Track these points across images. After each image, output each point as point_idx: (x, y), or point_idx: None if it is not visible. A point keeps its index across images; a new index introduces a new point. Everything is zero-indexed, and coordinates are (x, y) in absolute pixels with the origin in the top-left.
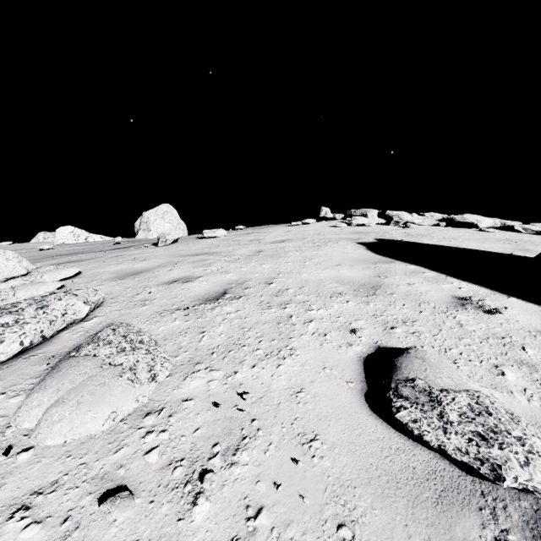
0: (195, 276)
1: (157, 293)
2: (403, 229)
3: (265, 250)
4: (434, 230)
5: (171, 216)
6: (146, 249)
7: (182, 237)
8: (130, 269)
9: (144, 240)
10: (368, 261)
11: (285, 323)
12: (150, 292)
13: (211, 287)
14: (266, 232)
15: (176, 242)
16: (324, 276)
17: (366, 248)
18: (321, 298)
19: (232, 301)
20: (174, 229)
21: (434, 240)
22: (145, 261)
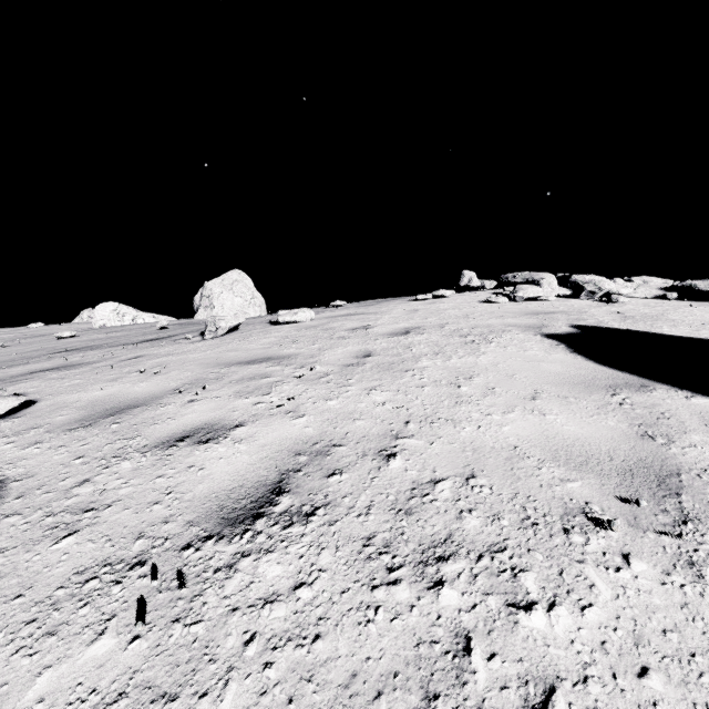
0: (230, 424)
1: (126, 481)
2: (608, 305)
3: (375, 352)
4: (664, 306)
5: (242, 287)
6: (184, 345)
7: (251, 319)
8: (120, 396)
9: (203, 322)
10: (593, 384)
11: (451, 700)
12: (115, 474)
13: (252, 465)
14: (377, 312)
15: (236, 329)
16: (515, 436)
17: (568, 349)
18: (539, 536)
19: (288, 529)
20: (247, 305)
21: (684, 327)
22: (158, 376)
